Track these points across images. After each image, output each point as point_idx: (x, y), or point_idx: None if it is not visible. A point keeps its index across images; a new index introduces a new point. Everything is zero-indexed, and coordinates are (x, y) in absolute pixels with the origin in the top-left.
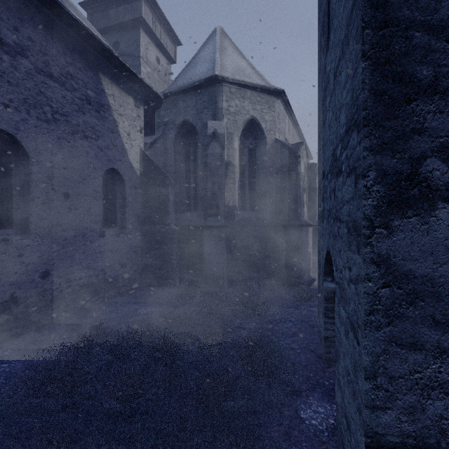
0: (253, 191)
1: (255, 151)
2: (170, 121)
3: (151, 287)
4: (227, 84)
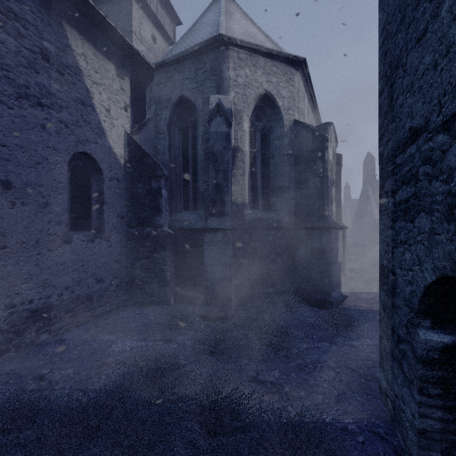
0: (267, 185)
1: (269, 136)
2: (164, 98)
3: (138, 305)
4: (235, 48)
